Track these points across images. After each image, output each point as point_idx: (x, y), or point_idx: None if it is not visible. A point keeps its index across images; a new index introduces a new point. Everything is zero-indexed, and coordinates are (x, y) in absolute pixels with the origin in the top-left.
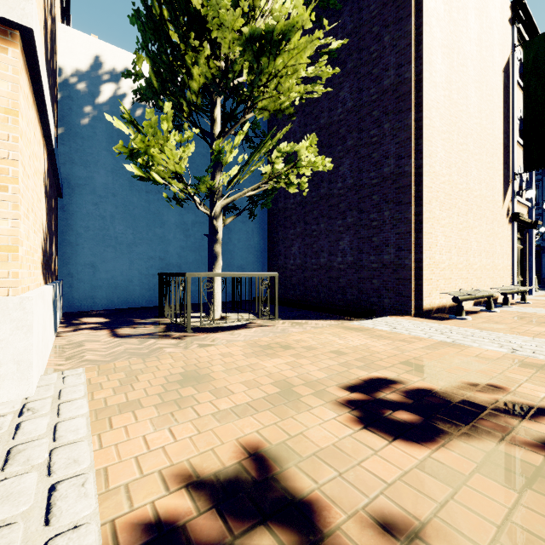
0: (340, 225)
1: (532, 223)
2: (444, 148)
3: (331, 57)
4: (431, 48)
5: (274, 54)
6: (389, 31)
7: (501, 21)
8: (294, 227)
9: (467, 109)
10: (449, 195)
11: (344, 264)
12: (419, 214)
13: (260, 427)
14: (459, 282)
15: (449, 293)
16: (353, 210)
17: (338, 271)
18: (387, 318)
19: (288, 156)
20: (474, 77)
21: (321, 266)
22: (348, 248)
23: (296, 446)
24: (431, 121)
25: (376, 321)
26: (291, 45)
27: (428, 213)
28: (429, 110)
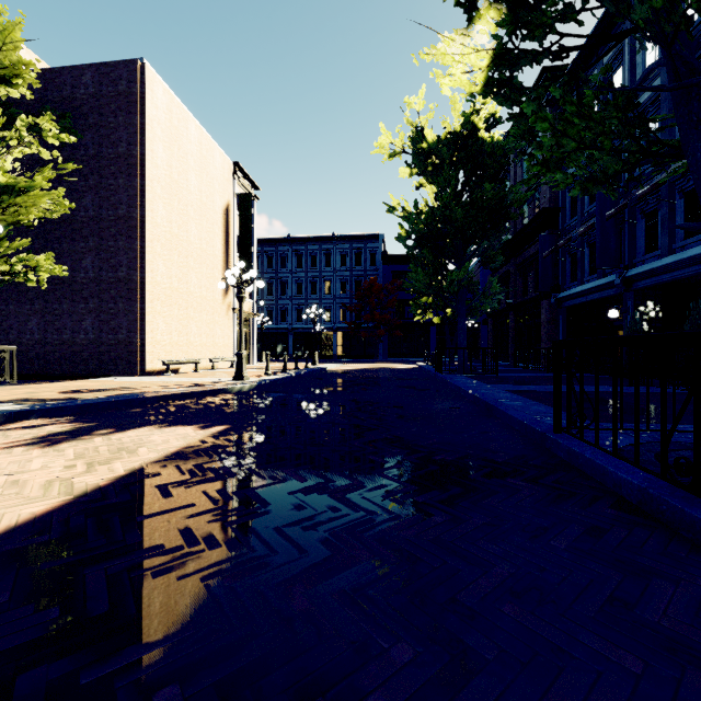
0: (83, 308)
1: (253, 314)
2: (165, 266)
3: (72, 180)
4: (153, 201)
5: (16, 195)
6: (123, 177)
7: (222, 177)
8: (31, 303)
9: (188, 239)
10: (170, 296)
11: (87, 340)
12: (143, 309)
13: (21, 397)
14: (180, 354)
15: (162, 360)
16: (95, 298)
17: (81, 346)
18: (116, 377)
19: (23, 231)
20: (195, 216)
21: (64, 341)
22: (91, 327)
23: (38, 397)
24: (153, 248)
25: (105, 378)
26: (31, 193)
27: (151, 308)
28: (152, 241)
